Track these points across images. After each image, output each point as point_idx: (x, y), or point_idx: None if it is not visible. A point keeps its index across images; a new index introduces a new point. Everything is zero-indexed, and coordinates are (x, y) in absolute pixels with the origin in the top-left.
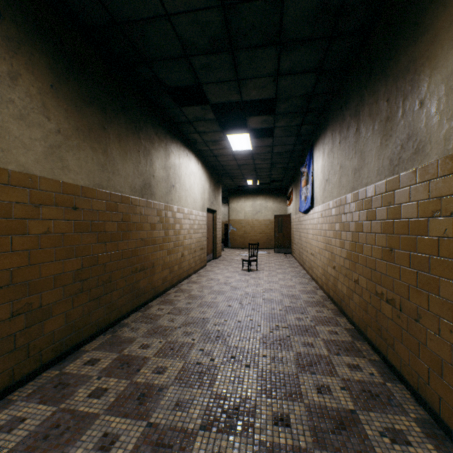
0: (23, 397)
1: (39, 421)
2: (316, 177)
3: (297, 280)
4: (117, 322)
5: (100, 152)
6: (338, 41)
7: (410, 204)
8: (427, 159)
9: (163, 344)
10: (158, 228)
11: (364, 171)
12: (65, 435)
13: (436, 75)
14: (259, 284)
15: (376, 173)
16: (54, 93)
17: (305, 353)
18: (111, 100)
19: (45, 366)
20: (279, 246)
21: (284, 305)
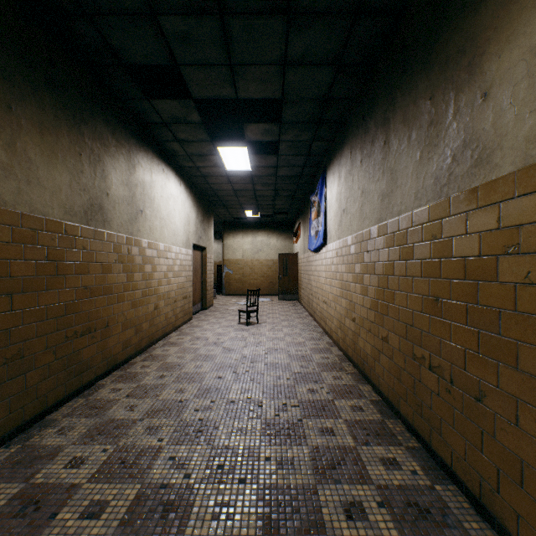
0: None
1: None
2: (330, 207)
3: (307, 335)
4: (37, 420)
5: None
6: (364, 22)
7: (467, 237)
8: (497, 172)
9: (110, 454)
10: (115, 271)
11: (396, 196)
12: None
13: (511, 50)
14: (260, 343)
15: (413, 196)
16: None
17: (324, 447)
18: (24, 65)
19: None
20: (284, 292)
21: (293, 371)
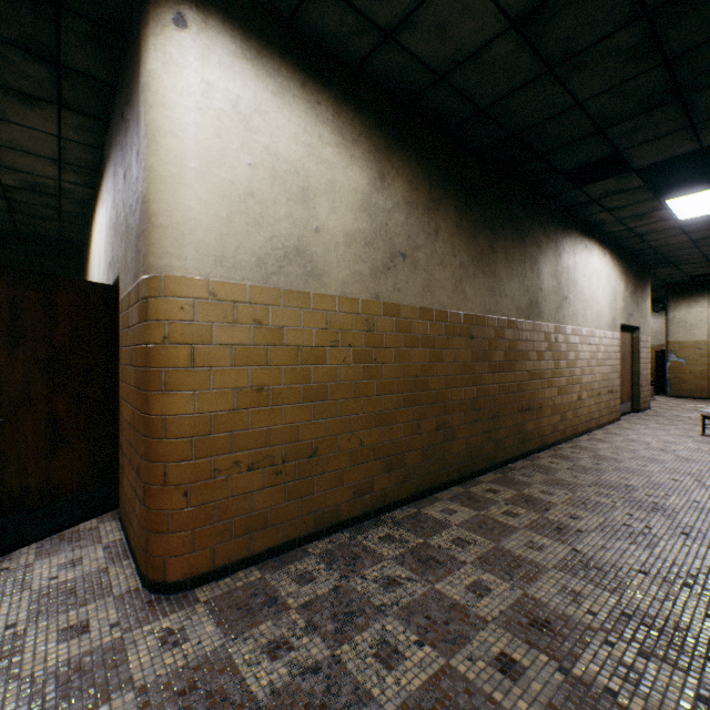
0: (445, 498)
1: (468, 516)
2: None
3: None
4: (503, 464)
5: (489, 275)
6: None
7: None
8: None
9: (570, 496)
10: (545, 358)
11: None
12: (494, 530)
13: None
14: None
15: None
16: (457, 231)
17: None
18: (498, 215)
19: (452, 482)
20: None
21: None
